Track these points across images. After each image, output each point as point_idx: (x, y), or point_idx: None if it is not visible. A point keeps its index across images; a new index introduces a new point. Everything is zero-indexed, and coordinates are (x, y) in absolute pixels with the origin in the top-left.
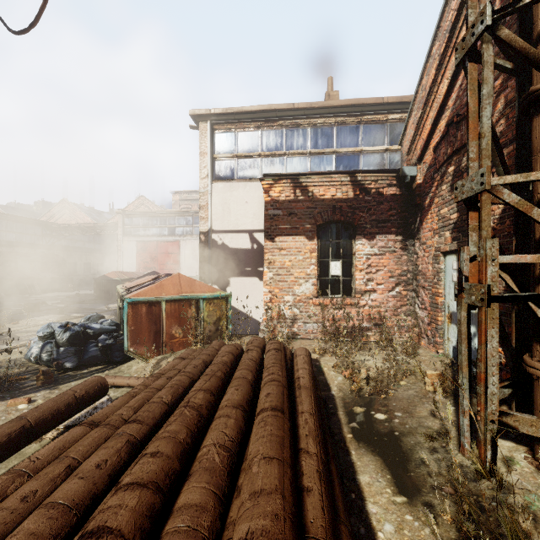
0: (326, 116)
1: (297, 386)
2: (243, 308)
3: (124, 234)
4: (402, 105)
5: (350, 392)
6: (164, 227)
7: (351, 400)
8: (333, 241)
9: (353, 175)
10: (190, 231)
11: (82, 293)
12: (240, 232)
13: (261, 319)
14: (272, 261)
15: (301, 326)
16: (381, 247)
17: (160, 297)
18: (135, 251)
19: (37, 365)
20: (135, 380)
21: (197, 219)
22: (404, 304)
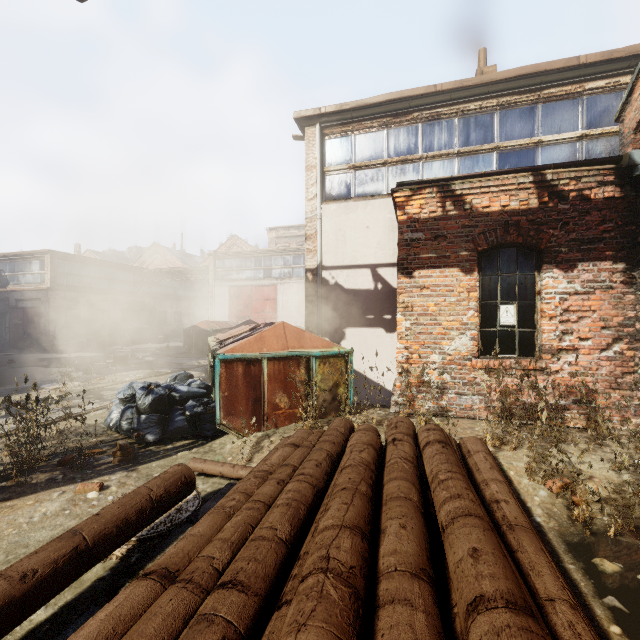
0: (482, 98)
1: (502, 520)
2: (363, 369)
3: (216, 279)
4: (610, 64)
5: (570, 522)
6: (259, 269)
7: (578, 539)
8: (503, 275)
9: (538, 173)
10: (288, 273)
11: (172, 345)
12: (359, 267)
13: (387, 384)
14: (409, 304)
15: (454, 399)
16: (587, 282)
17: (261, 353)
18: (227, 298)
19: (117, 434)
20: (230, 469)
21: (296, 259)
22: (629, 371)
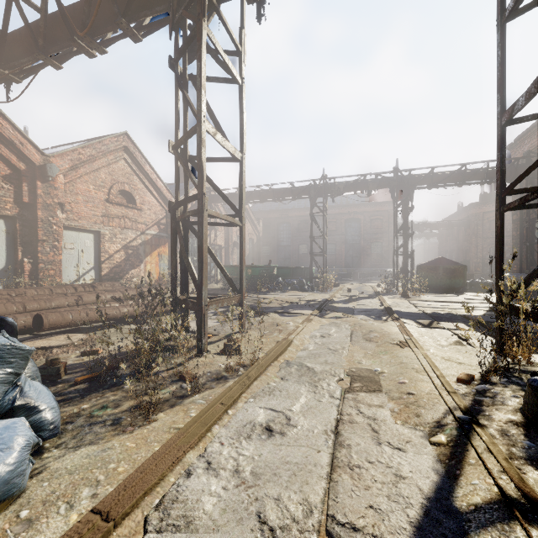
0: None
1: None
2: None
3: None
4: None
5: None
6: None
7: None
8: None
9: None
10: None
11: None
12: None
13: None
14: None
15: None
16: None
17: None
18: None
19: None
20: None
21: None
22: None
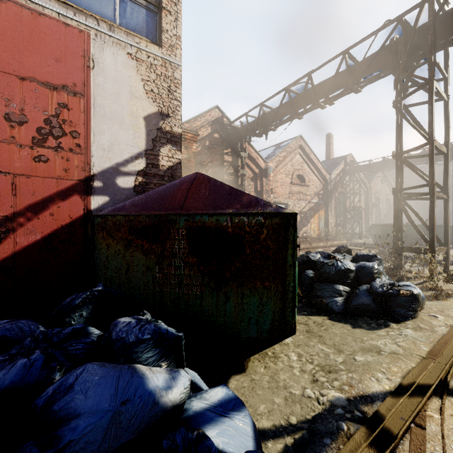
0: None
1: None
2: None
3: None
4: None
5: None
6: None
7: None
8: None
9: None
10: None
11: None
12: None
13: None
14: None
15: None
16: None
17: None
18: None
19: None
20: None
21: None
22: None
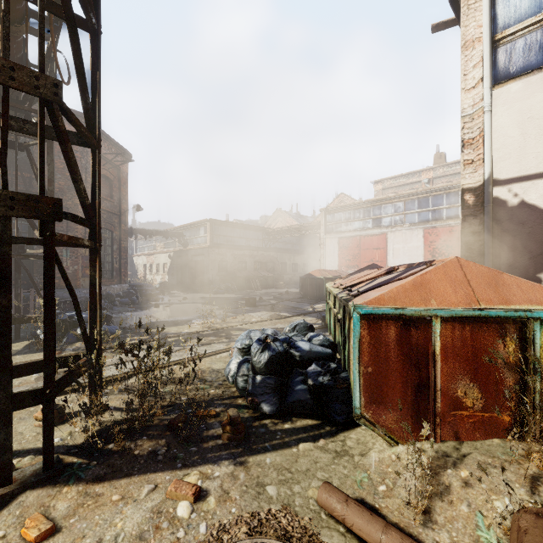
0: None
1: None
2: None
3: (326, 232)
4: None
5: None
6: (367, 219)
7: None
8: None
9: None
10: (399, 220)
11: (290, 290)
12: None
13: None
14: None
15: None
16: None
17: (428, 308)
18: (336, 249)
19: (234, 388)
20: None
21: (409, 204)
22: None
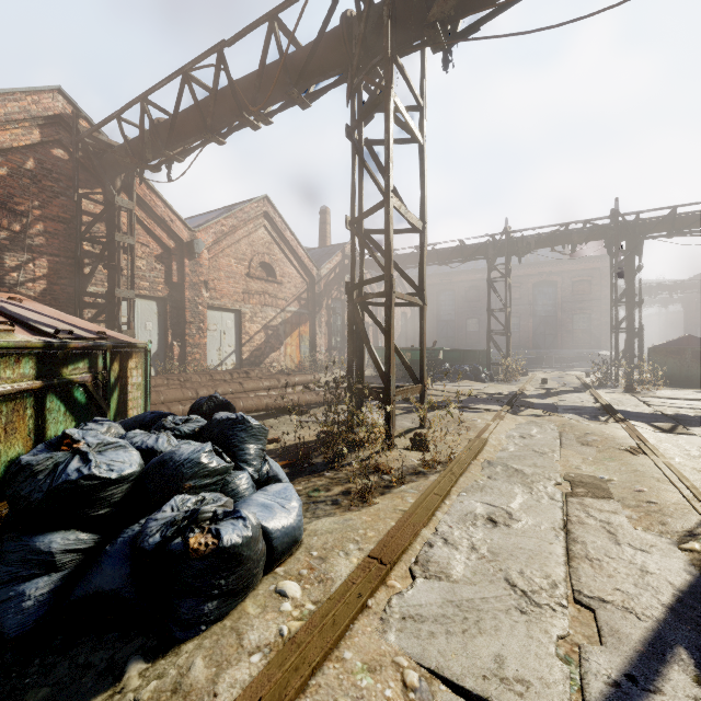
0: None
1: None
2: None
3: None
4: None
5: None
6: None
7: None
8: None
9: None
10: None
11: None
12: None
13: None
14: None
15: None
16: None
17: None
18: None
19: None
20: None
21: None
22: None
